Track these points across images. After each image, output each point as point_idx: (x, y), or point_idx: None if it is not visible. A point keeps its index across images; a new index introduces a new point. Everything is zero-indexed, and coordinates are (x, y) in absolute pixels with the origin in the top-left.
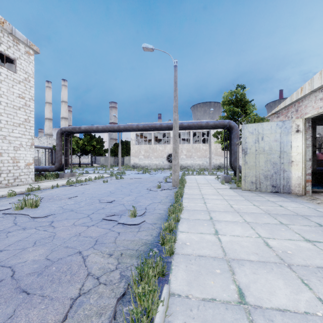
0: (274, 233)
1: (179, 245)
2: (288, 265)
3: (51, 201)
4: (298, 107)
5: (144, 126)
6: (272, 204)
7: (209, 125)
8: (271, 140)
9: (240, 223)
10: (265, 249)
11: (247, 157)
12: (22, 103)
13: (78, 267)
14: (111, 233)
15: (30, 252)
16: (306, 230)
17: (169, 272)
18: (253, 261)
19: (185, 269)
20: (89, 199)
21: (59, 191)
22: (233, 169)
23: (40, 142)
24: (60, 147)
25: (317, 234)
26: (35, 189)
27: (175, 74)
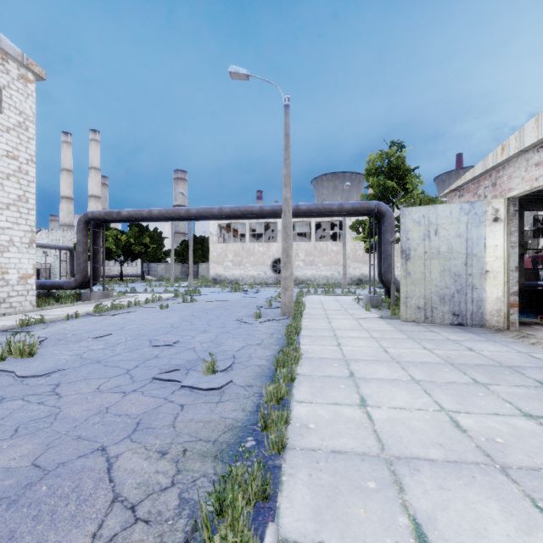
0: (467, 403)
1: (295, 430)
2: (502, 467)
3: (62, 343)
4: (496, 179)
5: (232, 211)
6: (455, 345)
7: (344, 209)
8: (451, 235)
9: (405, 382)
10: (454, 434)
11: (410, 264)
12: (14, 167)
13: (96, 484)
14: (167, 406)
15: (2, 451)
16: (521, 396)
17: (277, 490)
18: (436, 461)
19: (308, 483)
20: (132, 340)
21: (80, 324)
22: (384, 284)
23: (50, 237)
24: (84, 247)
25: (542, 402)
26: (35, 322)
27: (287, 121)
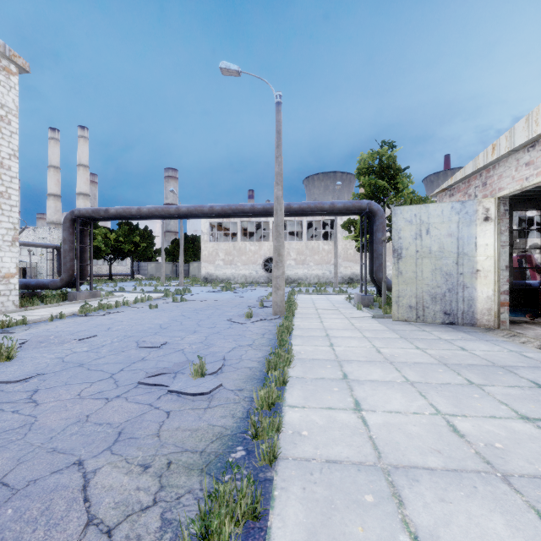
0: (463, 405)
1: (288, 437)
2: (504, 476)
3: (44, 346)
4: (486, 179)
5: (223, 209)
6: (448, 345)
7: (336, 208)
8: (442, 234)
9: (399, 384)
10: (452, 439)
11: (402, 263)
12: None
13: (68, 505)
14: (152, 414)
15: None
16: (516, 397)
17: (268, 507)
18: (435, 470)
19: (302, 497)
20: (119, 341)
21: (64, 325)
22: (376, 283)
23: (37, 235)
24: (70, 245)
25: (538, 404)
26: (16, 323)
27: (278, 118)
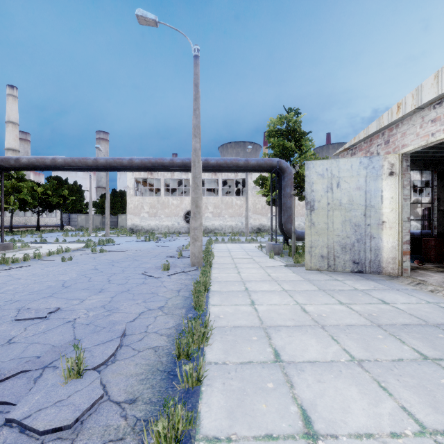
0: (443, 405)
1: None
2: None
3: None
4: (389, 137)
5: (142, 162)
6: (367, 297)
7: (250, 165)
8: (351, 188)
9: (346, 367)
10: None
11: (314, 214)
12: None
13: None
14: None
15: None
16: None
17: None
18: None
19: None
20: None
21: None
22: (284, 233)
23: None
24: None
25: None
26: None
27: (196, 71)
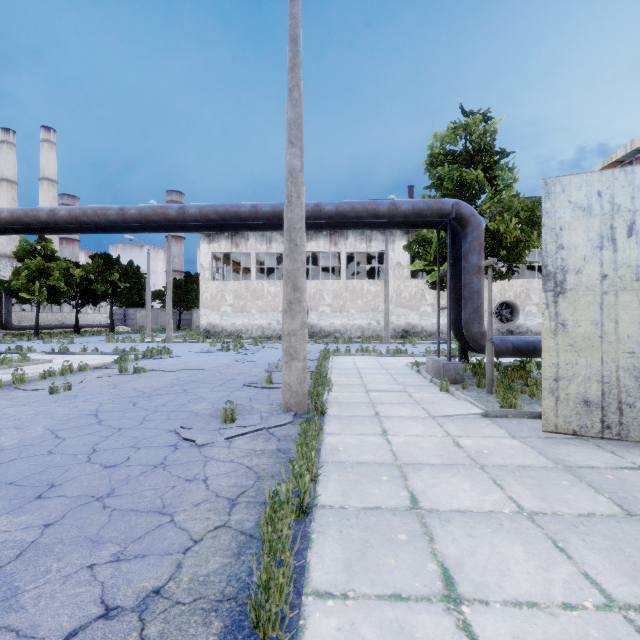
0: None
1: None
2: None
3: None
4: None
5: (202, 213)
6: None
7: (400, 212)
8: None
9: None
10: None
11: (566, 303)
12: None
13: None
14: None
15: None
16: None
17: None
18: None
19: None
20: None
21: None
22: (463, 342)
23: None
24: None
25: None
26: None
27: (294, 11)
